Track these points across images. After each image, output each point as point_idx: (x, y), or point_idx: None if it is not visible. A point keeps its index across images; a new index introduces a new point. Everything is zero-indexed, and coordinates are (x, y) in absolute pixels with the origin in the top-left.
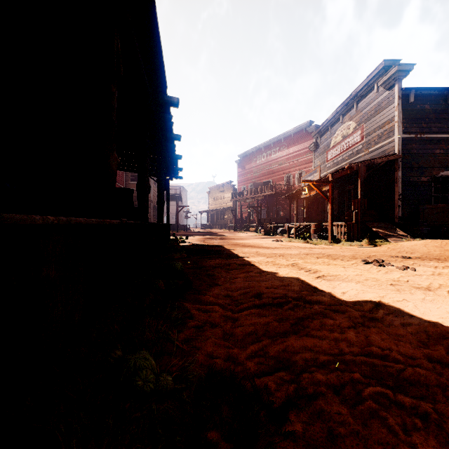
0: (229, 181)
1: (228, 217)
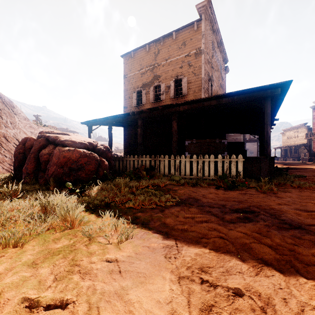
0: (302, 123)
1: (302, 152)
